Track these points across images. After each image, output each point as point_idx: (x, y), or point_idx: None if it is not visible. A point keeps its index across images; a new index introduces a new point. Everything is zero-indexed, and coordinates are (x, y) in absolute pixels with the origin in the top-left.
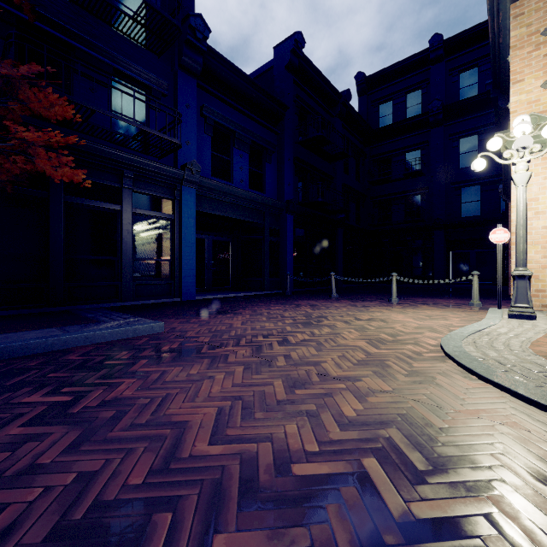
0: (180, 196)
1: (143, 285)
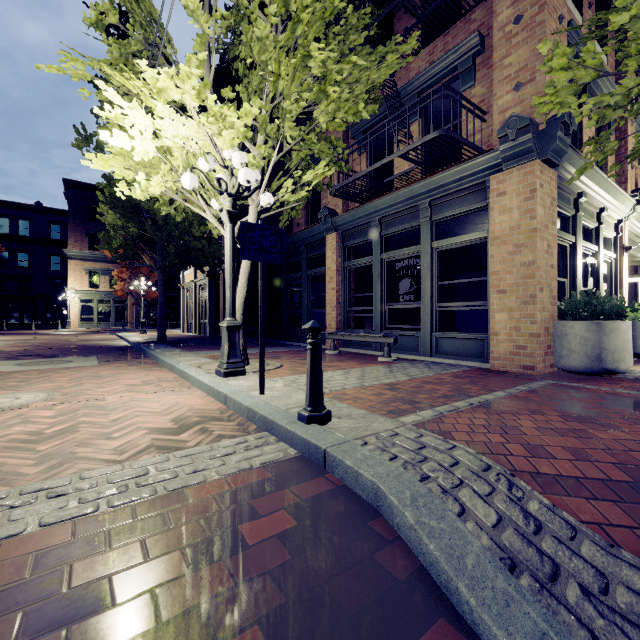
0: None
1: None
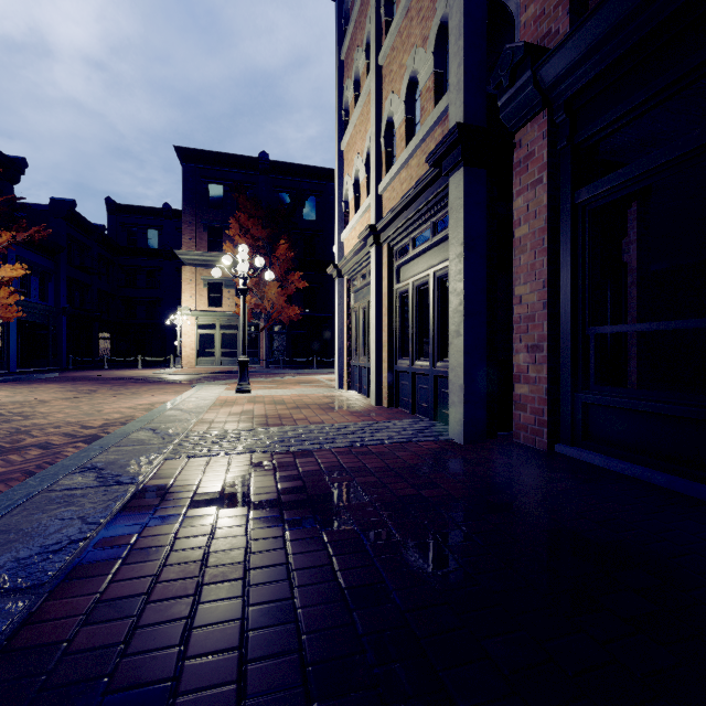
0: None
1: None
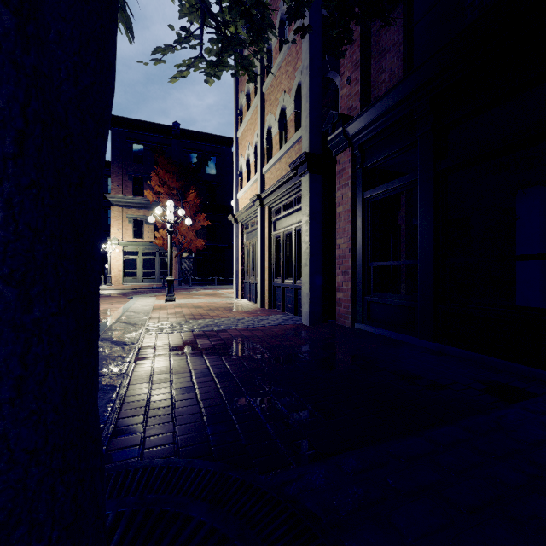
0: None
1: None
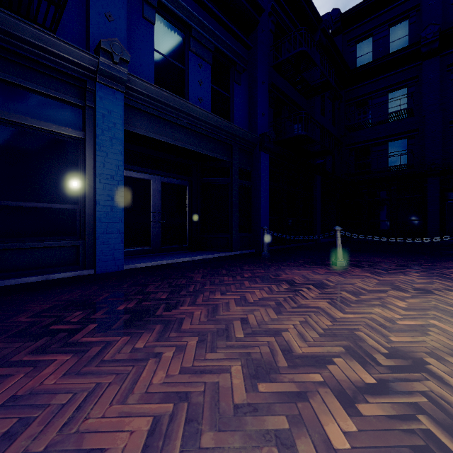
0: (94, 100)
1: (16, 249)
